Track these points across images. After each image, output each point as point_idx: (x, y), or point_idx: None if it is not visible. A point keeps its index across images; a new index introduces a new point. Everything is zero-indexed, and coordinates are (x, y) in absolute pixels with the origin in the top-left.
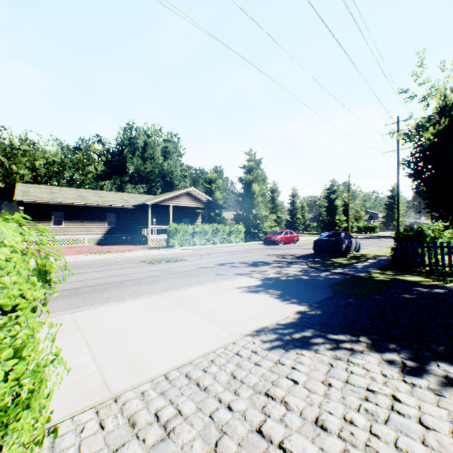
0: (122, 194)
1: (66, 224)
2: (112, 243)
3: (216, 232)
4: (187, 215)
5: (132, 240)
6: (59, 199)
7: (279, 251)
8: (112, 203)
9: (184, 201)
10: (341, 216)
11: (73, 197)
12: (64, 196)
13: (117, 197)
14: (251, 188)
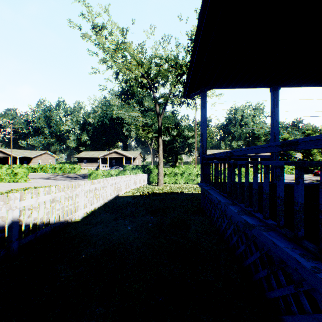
0: None
1: None
2: None
3: None
4: (267, 159)
5: None
6: None
7: (313, 178)
8: None
9: (265, 154)
10: None
11: None
12: None
13: None
14: None
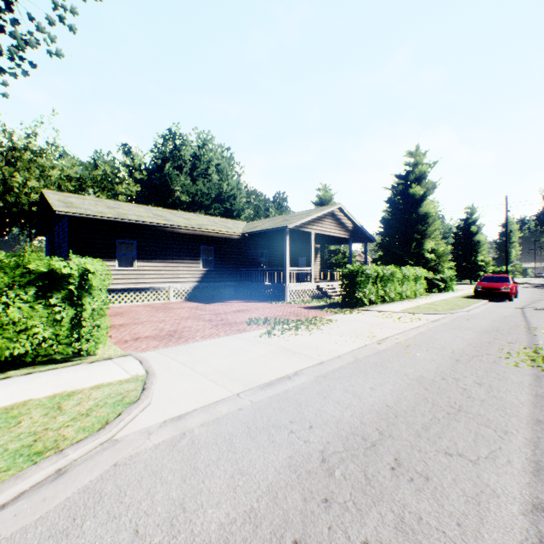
0: (207, 217)
1: (140, 264)
2: (209, 298)
3: (401, 278)
4: (303, 252)
5: (236, 292)
6: (129, 216)
7: None
8: (212, 228)
9: (327, 226)
10: (484, 257)
11: (147, 215)
12: (133, 213)
13: (206, 220)
14: (417, 209)
